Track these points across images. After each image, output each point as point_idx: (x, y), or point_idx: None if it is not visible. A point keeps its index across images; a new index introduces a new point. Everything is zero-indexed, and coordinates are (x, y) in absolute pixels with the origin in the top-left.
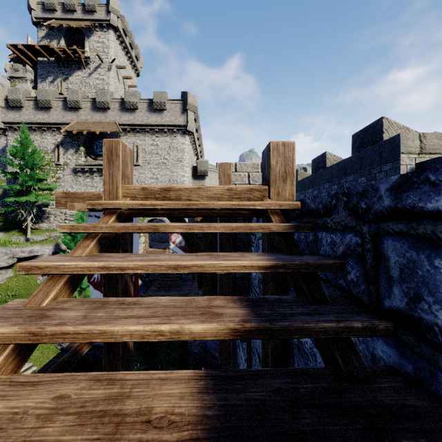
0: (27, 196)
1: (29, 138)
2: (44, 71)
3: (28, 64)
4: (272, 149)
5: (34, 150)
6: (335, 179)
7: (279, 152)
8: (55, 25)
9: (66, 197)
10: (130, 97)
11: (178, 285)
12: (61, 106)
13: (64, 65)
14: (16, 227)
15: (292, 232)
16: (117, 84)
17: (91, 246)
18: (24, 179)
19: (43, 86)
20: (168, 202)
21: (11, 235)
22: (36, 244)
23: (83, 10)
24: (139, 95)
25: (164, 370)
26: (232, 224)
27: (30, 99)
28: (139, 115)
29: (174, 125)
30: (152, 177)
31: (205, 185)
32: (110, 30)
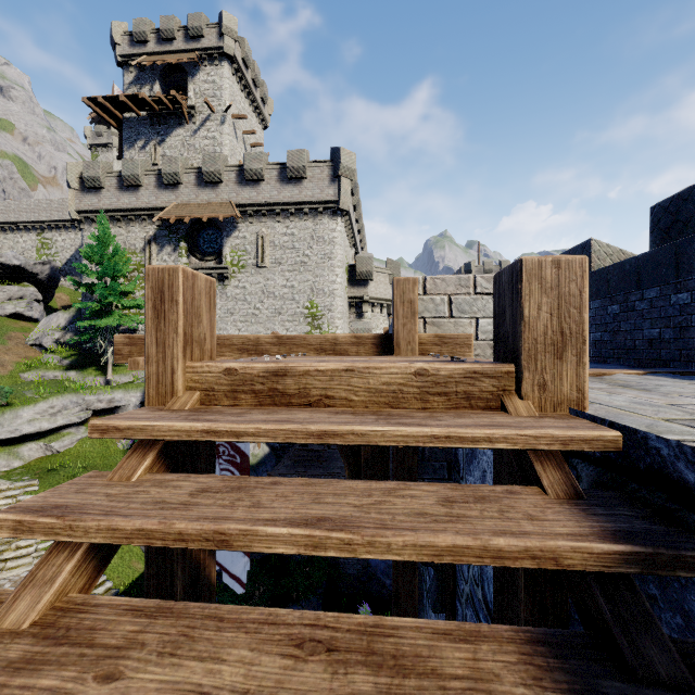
0: (107, 318)
1: (110, 233)
2: (132, 133)
3: (111, 124)
4: (527, 277)
5: (116, 251)
6: (616, 294)
7: (545, 283)
8: (147, 63)
9: (129, 344)
10: (252, 162)
11: (325, 459)
12: (154, 183)
13: (159, 121)
14: (94, 363)
15: (632, 573)
16: (234, 143)
17: (62, 577)
18: (103, 294)
19: (130, 155)
20: (272, 426)
21: (86, 374)
22: (118, 389)
23: (185, 37)
24: (265, 158)
25: (302, 601)
26: (439, 536)
27: (113, 176)
28: (266, 189)
29: (319, 201)
30: (286, 284)
31: (368, 295)
32: (224, 62)
